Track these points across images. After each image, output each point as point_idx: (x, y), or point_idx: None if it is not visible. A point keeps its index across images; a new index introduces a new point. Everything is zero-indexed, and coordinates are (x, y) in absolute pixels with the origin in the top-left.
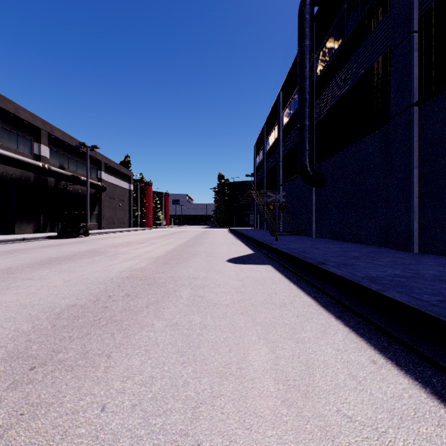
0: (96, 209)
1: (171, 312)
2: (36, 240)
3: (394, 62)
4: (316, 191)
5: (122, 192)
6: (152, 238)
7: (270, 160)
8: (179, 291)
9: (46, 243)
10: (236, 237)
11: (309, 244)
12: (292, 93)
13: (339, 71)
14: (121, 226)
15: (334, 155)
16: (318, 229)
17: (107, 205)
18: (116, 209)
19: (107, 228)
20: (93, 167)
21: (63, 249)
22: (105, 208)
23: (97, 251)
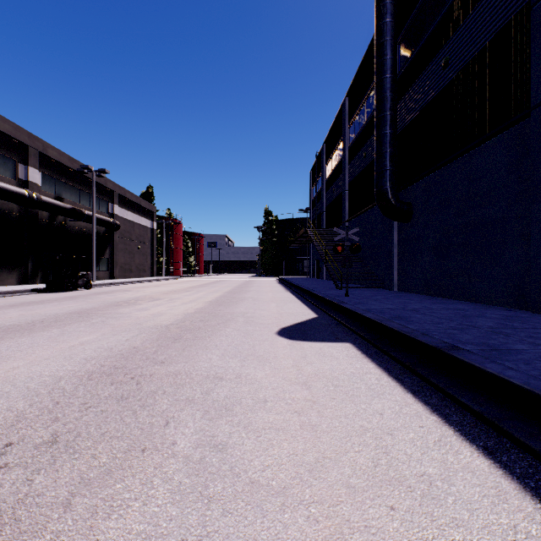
0: (107, 253)
1: (120, 538)
2: (13, 294)
3: (539, 20)
4: (398, 227)
5: (142, 232)
6: (175, 292)
7: (332, 189)
8: (175, 424)
9: (22, 299)
10: (288, 290)
11: (398, 302)
12: (362, 97)
13: (435, 55)
14: (141, 274)
15: (428, 175)
16: (402, 280)
17: (122, 247)
18: (133, 253)
19: (122, 277)
20: (103, 199)
21: (36, 309)
22: (119, 251)
23: (83, 313)
